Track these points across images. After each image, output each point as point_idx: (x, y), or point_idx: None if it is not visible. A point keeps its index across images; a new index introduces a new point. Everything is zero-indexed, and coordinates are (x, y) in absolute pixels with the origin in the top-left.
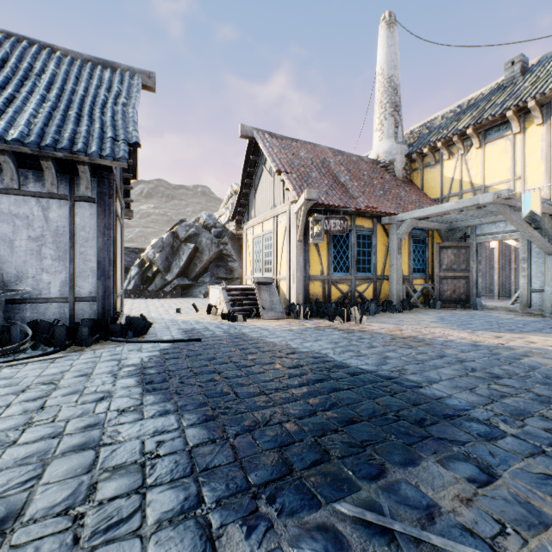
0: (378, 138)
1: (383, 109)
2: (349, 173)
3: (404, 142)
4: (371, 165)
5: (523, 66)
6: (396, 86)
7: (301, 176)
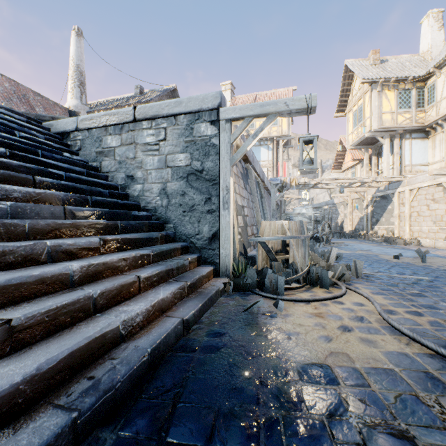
0: (70, 97)
1: (74, 81)
2: (45, 109)
3: (87, 105)
4: (64, 110)
5: (141, 91)
6: (82, 72)
7: (4, 97)
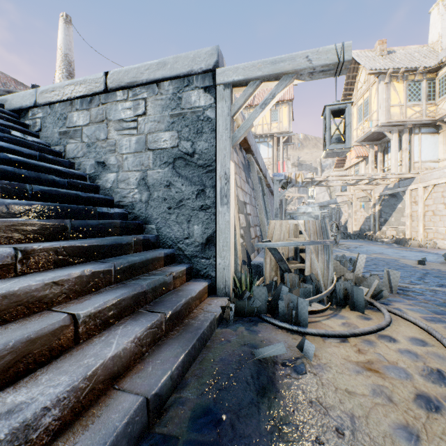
0: None
1: (61, 72)
2: None
3: None
4: None
5: None
6: (71, 61)
7: None
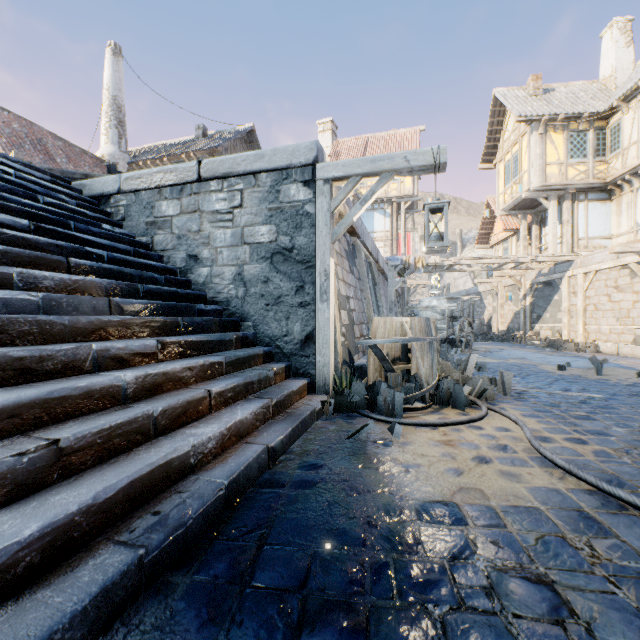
0: (104, 141)
1: (109, 120)
2: (70, 159)
3: (128, 153)
4: (96, 161)
5: (205, 133)
6: (121, 106)
7: (13, 143)
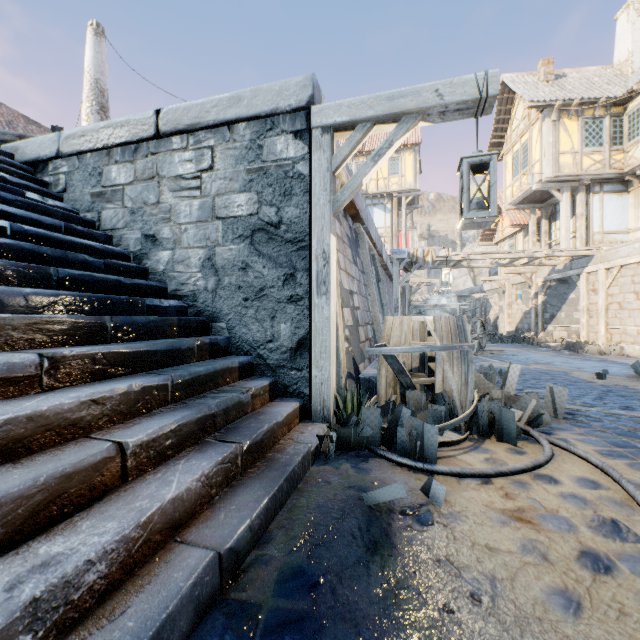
0: None
1: (90, 104)
2: None
3: None
4: None
5: None
6: (104, 90)
7: None
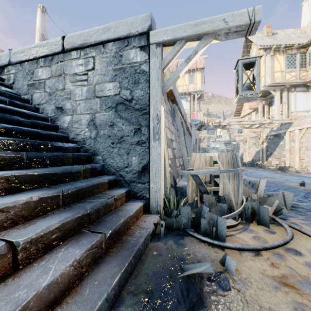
0: None
1: None
2: None
3: None
4: None
5: None
6: (46, 40)
7: None
